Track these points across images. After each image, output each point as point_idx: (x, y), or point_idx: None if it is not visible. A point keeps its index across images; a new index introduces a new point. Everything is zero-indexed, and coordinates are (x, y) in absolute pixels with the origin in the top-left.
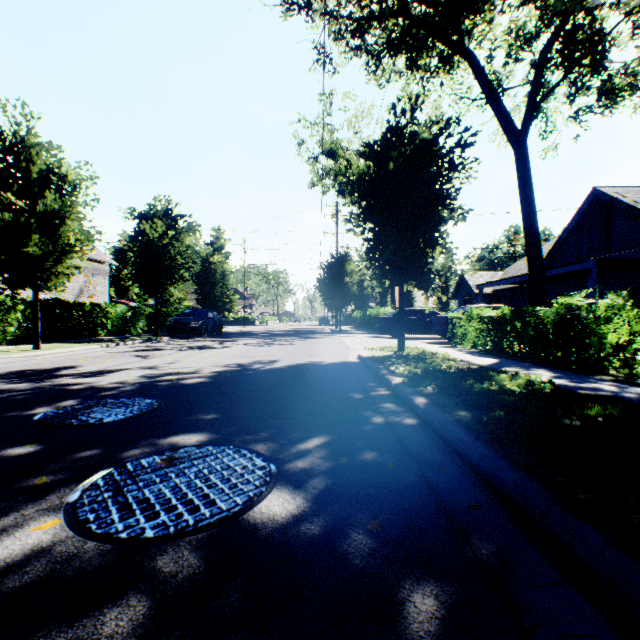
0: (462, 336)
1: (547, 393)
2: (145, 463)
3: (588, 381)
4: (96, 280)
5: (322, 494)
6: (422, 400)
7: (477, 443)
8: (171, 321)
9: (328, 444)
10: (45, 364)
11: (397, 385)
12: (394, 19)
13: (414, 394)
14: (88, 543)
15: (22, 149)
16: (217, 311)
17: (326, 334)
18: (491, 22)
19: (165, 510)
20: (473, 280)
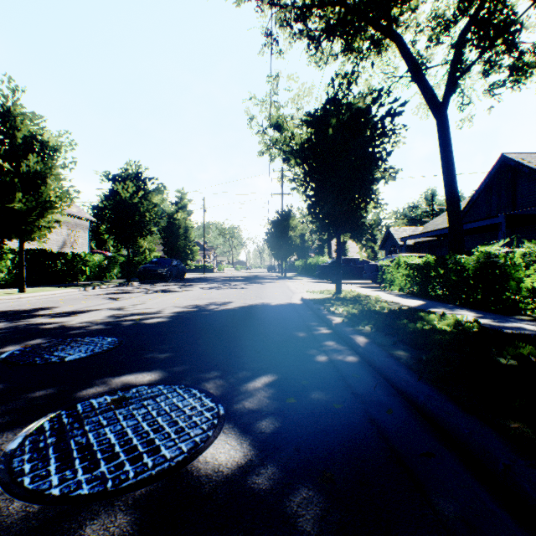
0: (391, 281)
1: (476, 332)
2: (95, 404)
3: (509, 321)
4: (77, 233)
5: (269, 439)
6: (362, 339)
7: (421, 384)
8: (141, 268)
9: (275, 383)
10: (26, 305)
11: (338, 325)
12: (332, 8)
13: (354, 333)
14: (14, 503)
15: (9, 118)
16: (181, 260)
17: (273, 279)
18: (416, 10)
19: (106, 459)
20: (398, 234)
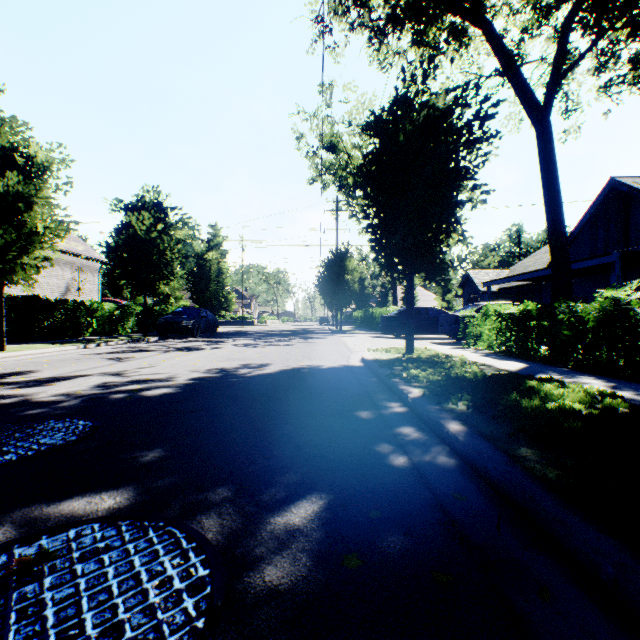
0: (476, 336)
1: (629, 415)
2: None
3: None
4: (84, 277)
5: None
6: (458, 426)
7: (592, 529)
8: (161, 320)
9: (324, 516)
10: None
11: (417, 400)
12: None
13: (443, 415)
14: None
15: None
16: (214, 310)
17: (326, 334)
18: None
19: None
20: (478, 278)
